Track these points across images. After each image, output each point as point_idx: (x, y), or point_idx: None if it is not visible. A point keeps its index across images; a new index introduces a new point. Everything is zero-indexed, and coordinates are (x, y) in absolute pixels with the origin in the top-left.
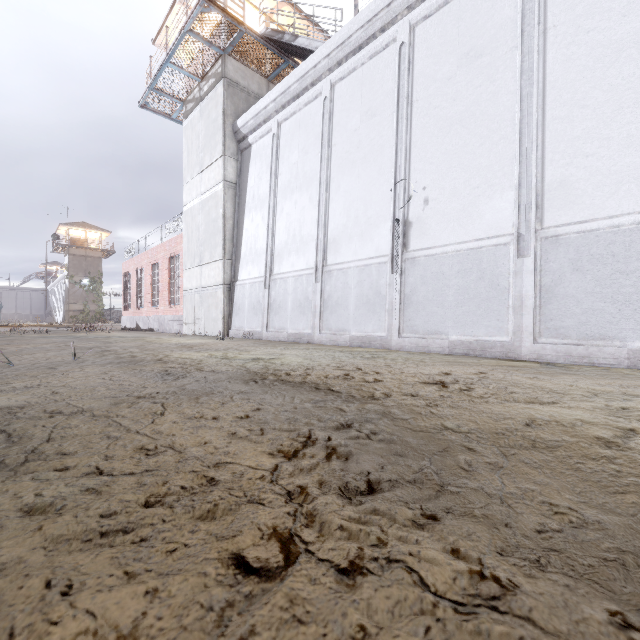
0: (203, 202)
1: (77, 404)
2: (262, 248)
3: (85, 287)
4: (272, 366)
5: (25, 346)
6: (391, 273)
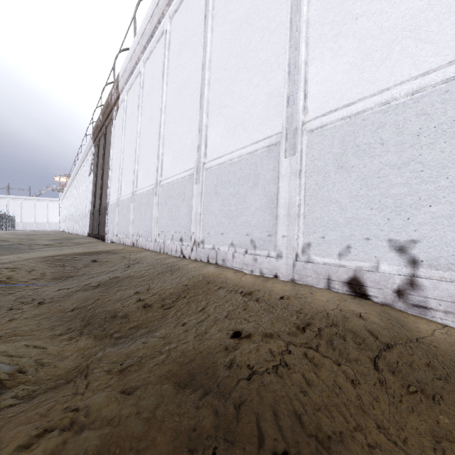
0: None
1: None
2: None
3: None
4: None
5: None
6: None
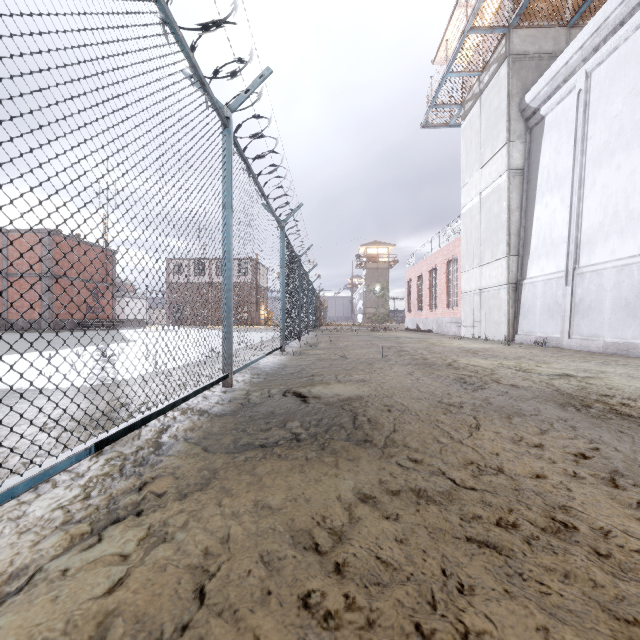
0: (483, 199)
1: (403, 402)
2: (561, 237)
3: (376, 294)
4: (593, 388)
5: (347, 343)
6: None
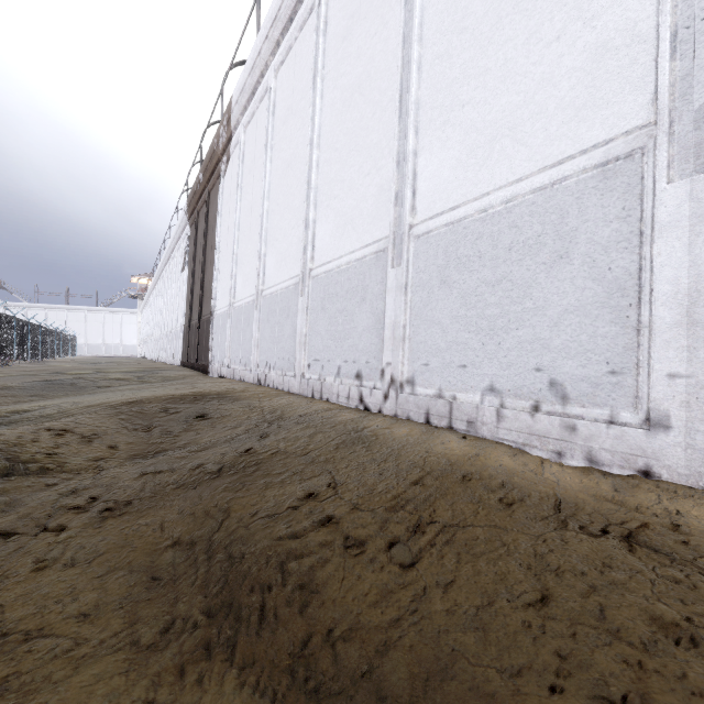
0: None
1: None
2: None
3: None
4: None
5: None
6: None
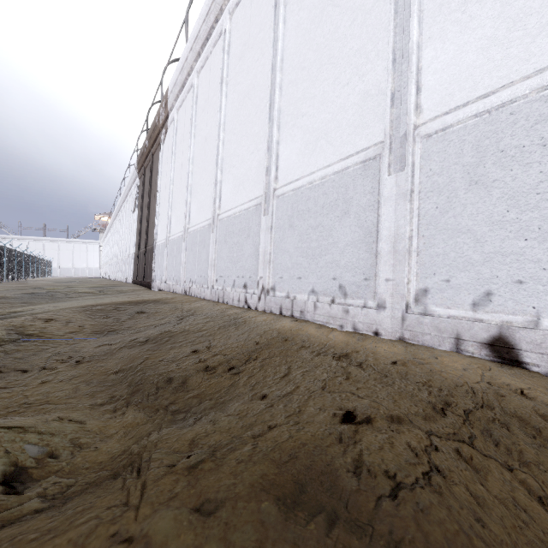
0: None
1: None
2: None
3: None
4: None
5: None
6: None
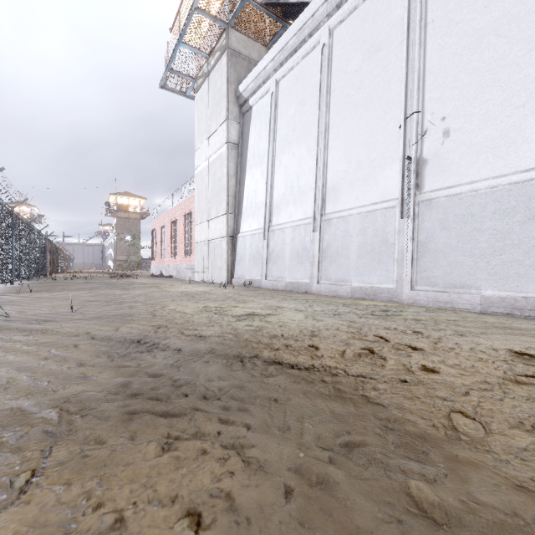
0: (210, 164)
1: None
2: (261, 201)
3: (128, 242)
4: (268, 329)
5: (57, 292)
6: (400, 218)
